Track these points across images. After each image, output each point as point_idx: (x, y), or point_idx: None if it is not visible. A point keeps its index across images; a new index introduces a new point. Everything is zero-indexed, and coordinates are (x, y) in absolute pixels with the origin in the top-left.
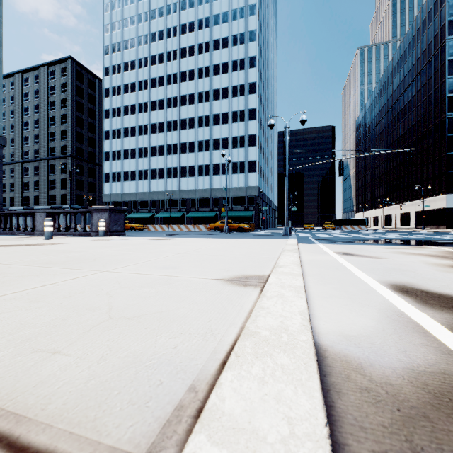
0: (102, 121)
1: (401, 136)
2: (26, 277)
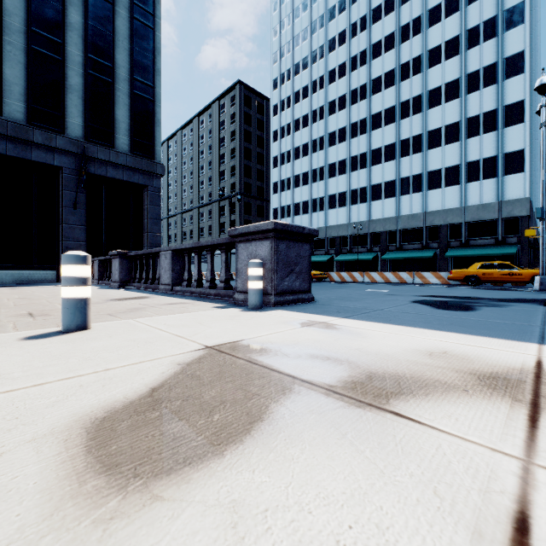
0: (270, 146)
1: None
2: None
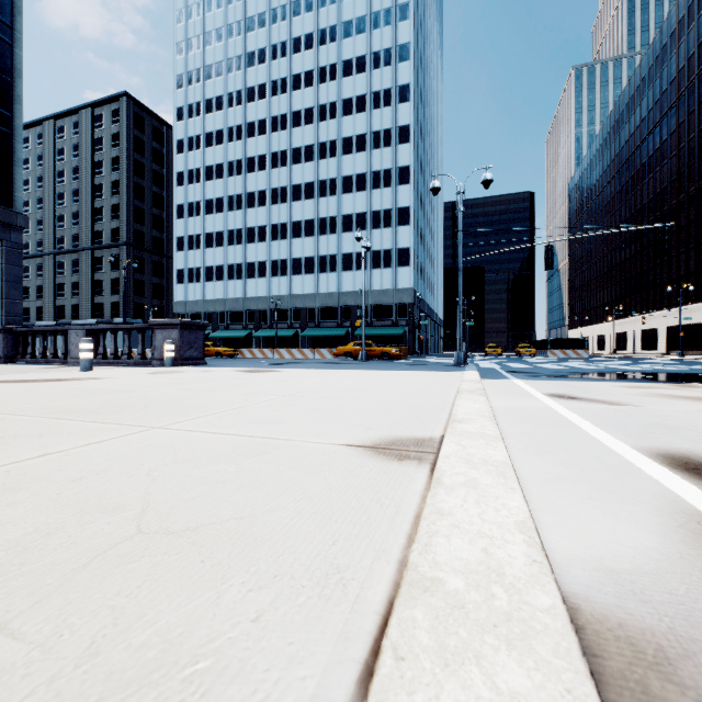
0: (174, 190)
1: (644, 206)
2: (20, 439)
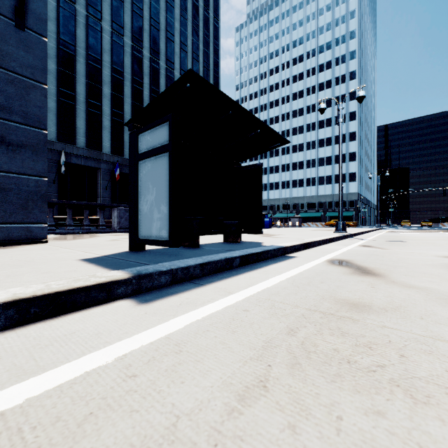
0: None
1: None
2: None
